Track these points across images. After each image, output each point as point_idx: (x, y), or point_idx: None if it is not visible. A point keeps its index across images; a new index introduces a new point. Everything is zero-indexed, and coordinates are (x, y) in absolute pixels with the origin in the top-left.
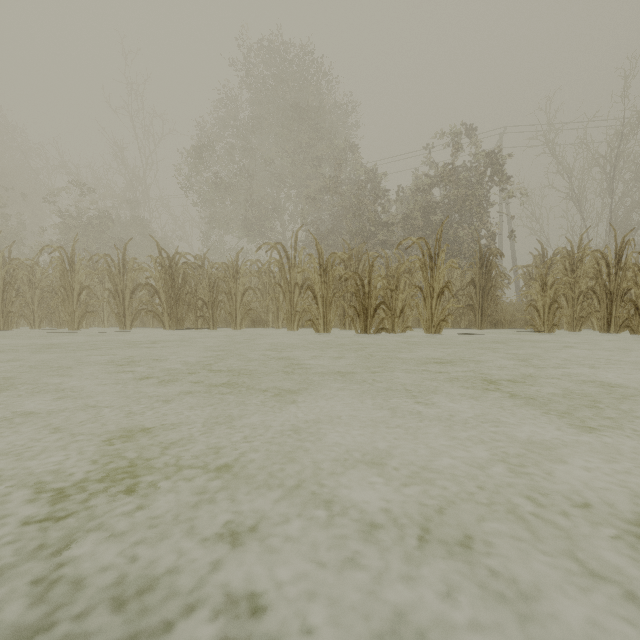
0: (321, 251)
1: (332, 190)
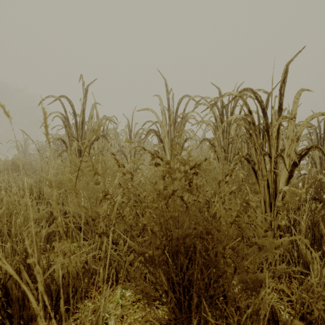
0: None
1: None
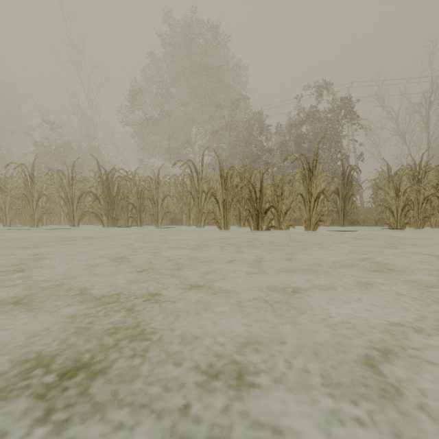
0: (222, 165)
1: (229, 125)
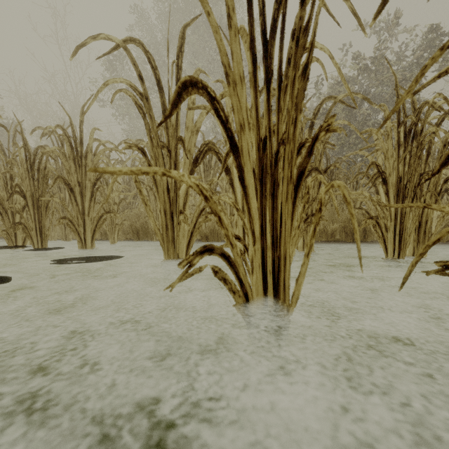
0: None
1: None
